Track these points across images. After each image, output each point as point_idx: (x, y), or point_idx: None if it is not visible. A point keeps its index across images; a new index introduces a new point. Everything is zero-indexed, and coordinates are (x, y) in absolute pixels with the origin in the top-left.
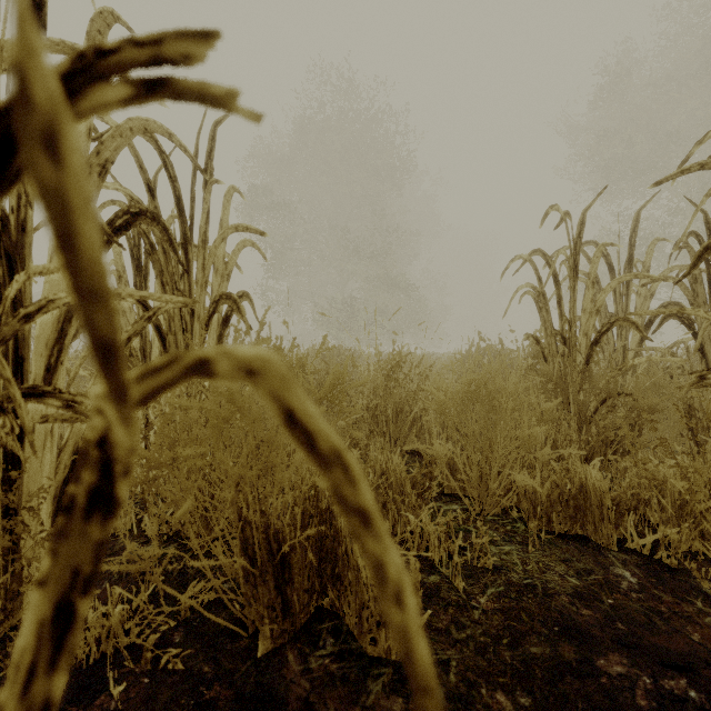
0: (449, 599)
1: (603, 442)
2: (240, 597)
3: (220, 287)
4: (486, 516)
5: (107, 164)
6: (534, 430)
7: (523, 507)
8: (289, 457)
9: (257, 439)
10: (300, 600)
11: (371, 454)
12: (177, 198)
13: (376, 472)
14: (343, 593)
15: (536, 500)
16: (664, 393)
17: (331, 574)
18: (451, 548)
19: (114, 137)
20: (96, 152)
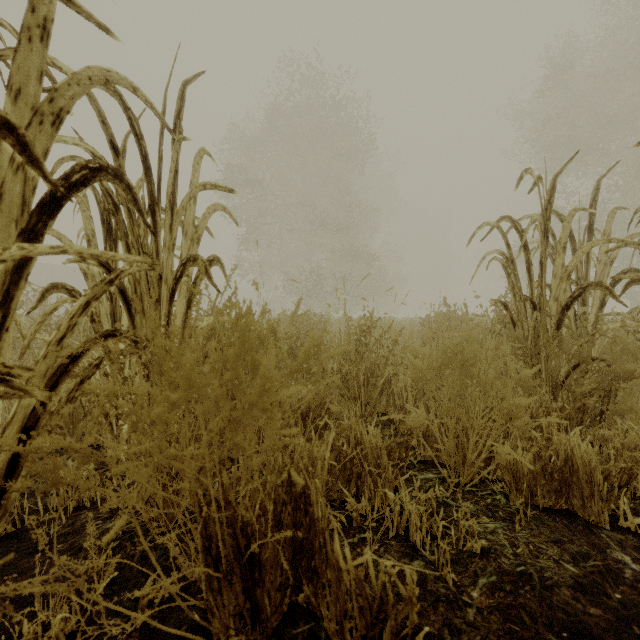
0: (437, 592)
1: (580, 409)
2: (202, 601)
3: (190, 250)
4: (463, 486)
5: (61, 113)
6: (520, 400)
7: (505, 479)
8: (260, 428)
9: (220, 421)
10: (272, 602)
11: (345, 423)
12: (143, 157)
13: (350, 442)
14: (321, 591)
15: (517, 472)
16: (632, 358)
17: (306, 568)
18: (433, 527)
19: (70, 84)
20: (48, 99)
